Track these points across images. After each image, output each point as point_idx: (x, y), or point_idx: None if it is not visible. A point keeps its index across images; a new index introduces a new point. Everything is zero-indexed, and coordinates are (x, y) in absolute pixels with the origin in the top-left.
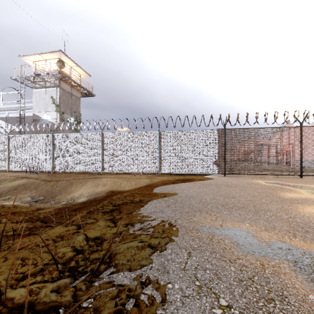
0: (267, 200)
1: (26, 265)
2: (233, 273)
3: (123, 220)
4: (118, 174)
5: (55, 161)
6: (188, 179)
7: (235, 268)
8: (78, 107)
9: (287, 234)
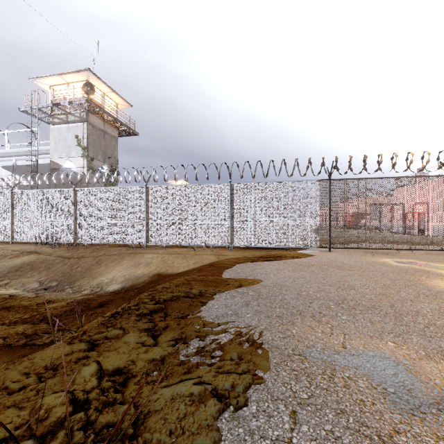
0: (410, 294)
1: None
2: None
3: (170, 332)
4: (170, 247)
5: (78, 228)
6: (274, 256)
7: None
8: (114, 150)
9: None
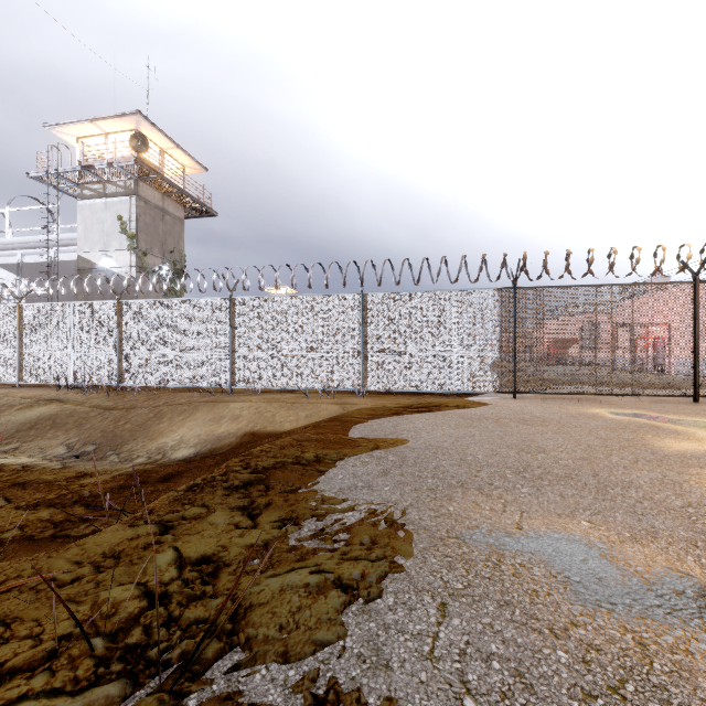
0: (625, 459)
1: (12, 640)
2: (565, 669)
3: (275, 510)
4: (269, 393)
5: (124, 362)
6: (429, 405)
7: (570, 655)
8: (180, 240)
9: (690, 551)
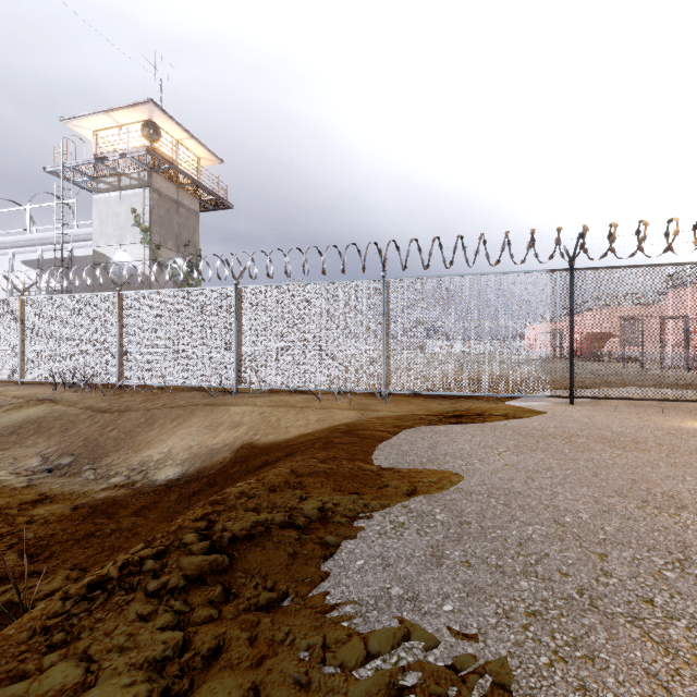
0: None
1: None
2: None
3: (221, 682)
4: (278, 393)
5: (124, 359)
6: (469, 413)
7: None
8: (195, 233)
9: None
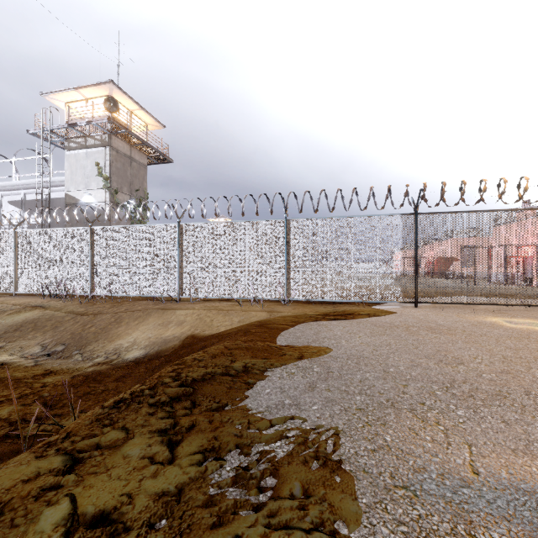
0: None
1: None
2: None
3: (197, 436)
4: (210, 301)
5: (95, 276)
6: (344, 313)
7: None
8: (143, 181)
9: None
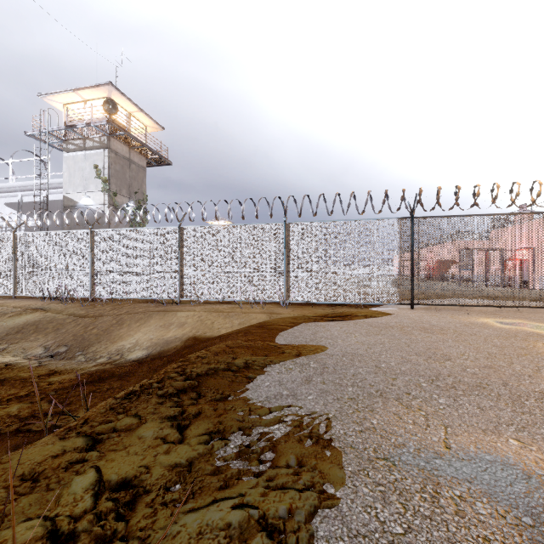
0: (527, 368)
1: None
2: None
3: (204, 421)
4: (210, 304)
5: (95, 279)
6: (341, 314)
7: None
8: (142, 183)
9: None
